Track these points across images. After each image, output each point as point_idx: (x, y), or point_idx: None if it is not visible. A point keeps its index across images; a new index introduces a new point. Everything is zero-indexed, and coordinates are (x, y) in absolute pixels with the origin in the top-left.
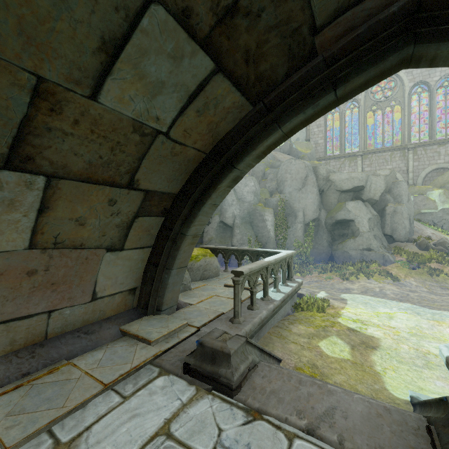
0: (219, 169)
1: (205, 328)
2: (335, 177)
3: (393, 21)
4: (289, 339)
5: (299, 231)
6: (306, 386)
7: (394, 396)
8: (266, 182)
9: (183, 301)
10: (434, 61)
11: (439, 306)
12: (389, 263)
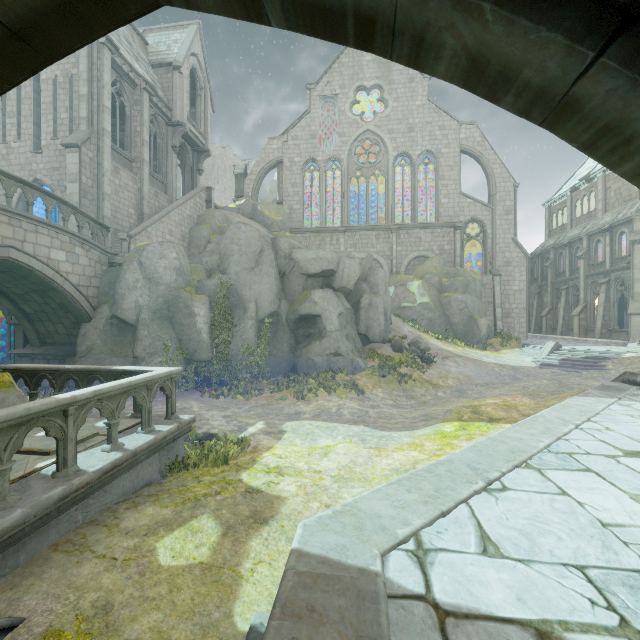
0: None
1: None
2: (300, 256)
3: None
4: (94, 551)
5: (250, 331)
6: None
7: (234, 630)
8: (204, 255)
9: None
10: None
11: (392, 425)
12: (359, 371)
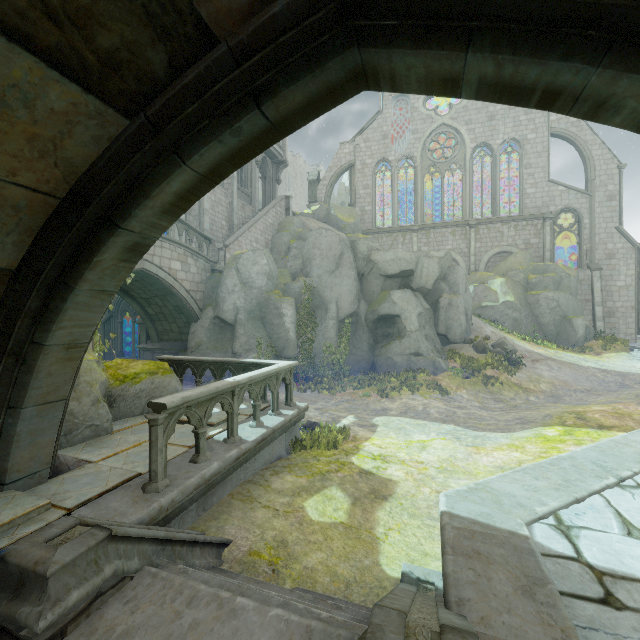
0: (90, 228)
1: (85, 509)
2: (378, 257)
3: (320, 0)
4: (260, 502)
5: (332, 331)
6: (197, 609)
7: (385, 575)
8: (288, 260)
9: (79, 457)
10: (396, 81)
11: (485, 426)
12: (441, 371)
